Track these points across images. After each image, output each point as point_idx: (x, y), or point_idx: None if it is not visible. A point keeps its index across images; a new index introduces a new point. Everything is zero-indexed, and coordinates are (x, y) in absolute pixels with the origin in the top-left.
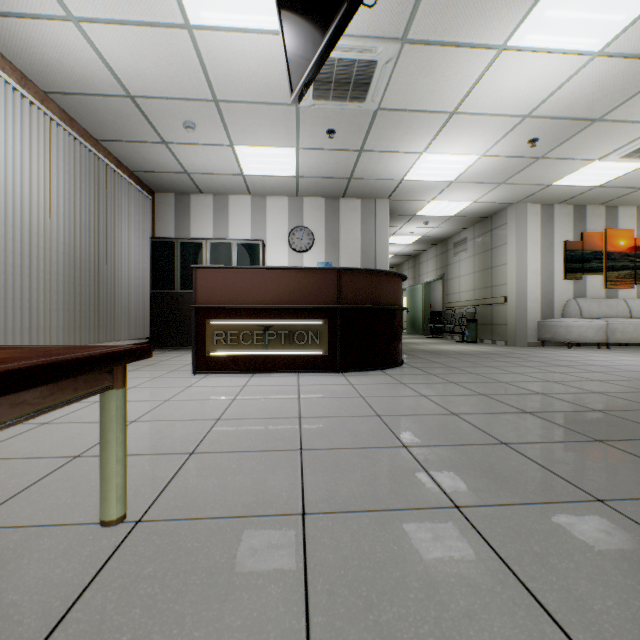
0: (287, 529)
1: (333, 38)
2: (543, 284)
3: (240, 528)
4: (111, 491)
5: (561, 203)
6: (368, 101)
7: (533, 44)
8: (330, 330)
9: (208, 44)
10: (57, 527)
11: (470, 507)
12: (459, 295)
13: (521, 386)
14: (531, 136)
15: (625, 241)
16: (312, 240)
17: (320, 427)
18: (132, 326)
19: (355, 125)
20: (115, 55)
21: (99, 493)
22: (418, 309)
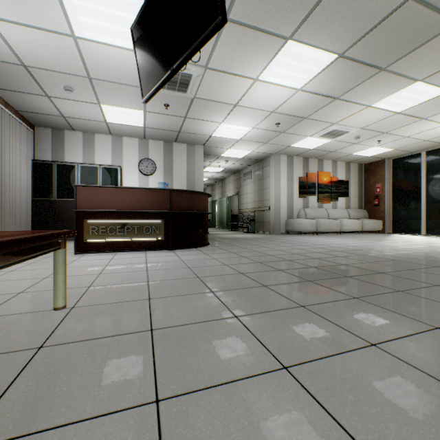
0: (142, 303)
1: (164, 82)
2: (288, 200)
3: (122, 304)
4: (60, 294)
5: (297, 156)
6: (188, 93)
7: (270, 80)
8: (165, 225)
9: (87, 47)
10: (32, 312)
11: (217, 291)
12: (246, 205)
13: (264, 252)
14: (276, 121)
15: (326, 178)
16: (155, 168)
17: (158, 273)
18: (18, 224)
19: (181, 103)
20: (16, 41)
21: (46, 302)
22: (224, 213)
